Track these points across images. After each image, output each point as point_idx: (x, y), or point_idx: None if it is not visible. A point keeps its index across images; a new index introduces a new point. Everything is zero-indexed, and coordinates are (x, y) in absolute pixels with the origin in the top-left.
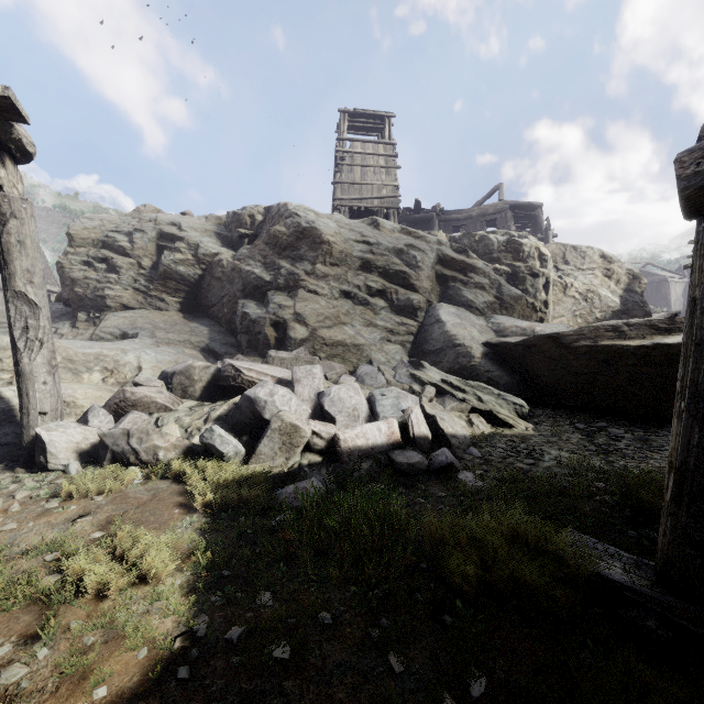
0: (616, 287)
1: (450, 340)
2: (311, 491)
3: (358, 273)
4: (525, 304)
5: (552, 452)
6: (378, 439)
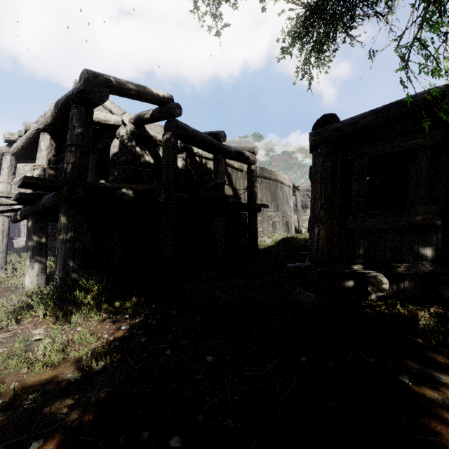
0: None
1: None
2: None
3: None
4: None
5: None
6: None
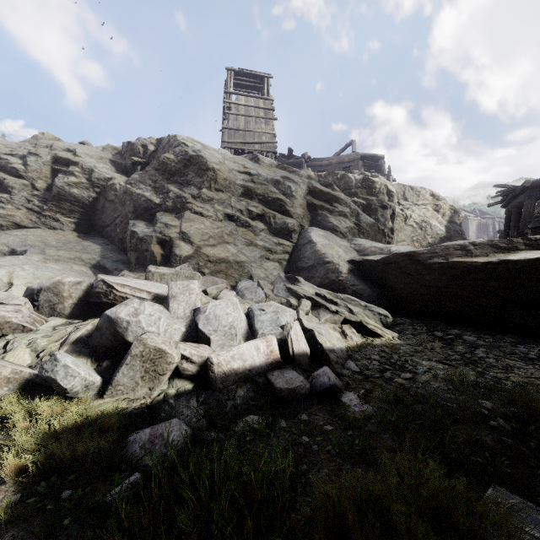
0: (442, 219)
1: (320, 258)
2: (170, 440)
3: (240, 199)
4: (377, 230)
5: (424, 363)
6: (257, 359)
